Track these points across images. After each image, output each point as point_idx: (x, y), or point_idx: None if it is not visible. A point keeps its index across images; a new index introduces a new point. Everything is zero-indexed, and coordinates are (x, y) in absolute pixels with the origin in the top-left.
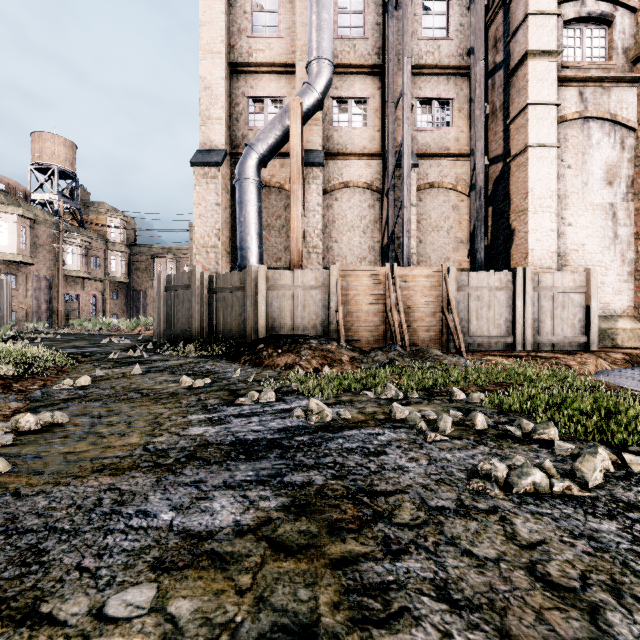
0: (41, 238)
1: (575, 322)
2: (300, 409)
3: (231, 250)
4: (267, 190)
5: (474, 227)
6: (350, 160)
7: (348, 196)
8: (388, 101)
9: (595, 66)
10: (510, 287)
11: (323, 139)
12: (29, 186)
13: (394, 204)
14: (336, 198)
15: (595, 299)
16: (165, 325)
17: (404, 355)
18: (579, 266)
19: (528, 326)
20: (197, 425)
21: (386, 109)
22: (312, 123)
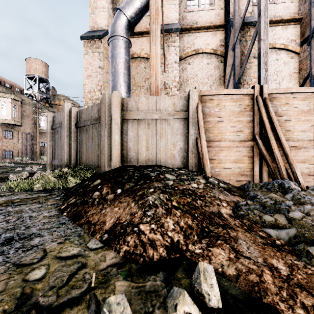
0: (26, 112)
1: None
2: None
3: None
4: (138, 60)
5: None
6: (200, 33)
7: (198, 60)
8: None
9: None
10: None
11: (179, 19)
12: (24, 86)
13: (240, 55)
14: (189, 62)
15: None
16: (52, 157)
17: None
18: None
19: None
20: None
21: None
22: (171, 3)
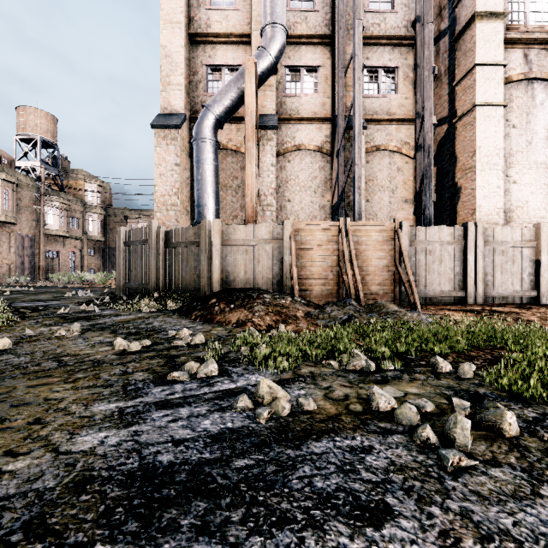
0: (24, 200)
1: (525, 276)
2: (246, 396)
3: (191, 209)
4: (224, 152)
5: (421, 185)
6: (302, 124)
7: (300, 158)
8: (338, 66)
9: (539, 29)
10: (461, 241)
11: (277, 105)
12: (14, 155)
13: (344, 164)
14: (289, 160)
15: (545, 253)
16: (124, 279)
17: (360, 310)
18: (523, 222)
19: (479, 280)
20: (96, 426)
21: (336, 76)
22: (266, 89)
